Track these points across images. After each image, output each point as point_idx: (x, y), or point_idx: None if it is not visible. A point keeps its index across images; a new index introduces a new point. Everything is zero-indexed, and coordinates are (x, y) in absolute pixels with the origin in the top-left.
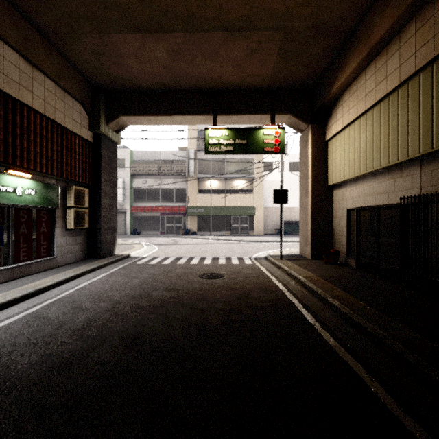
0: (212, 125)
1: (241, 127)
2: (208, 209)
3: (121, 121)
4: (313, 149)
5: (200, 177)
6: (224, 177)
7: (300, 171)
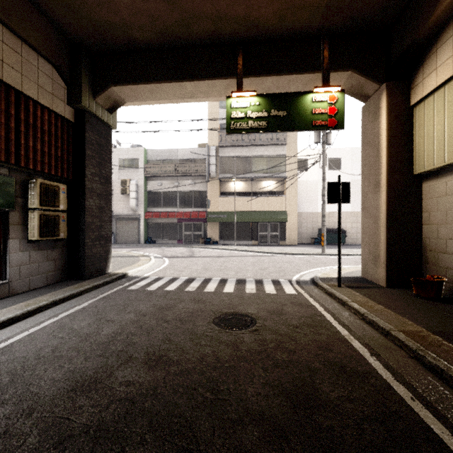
0: (236, 91)
1: (278, 93)
2: (232, 214)
3: (113, 94)
4: (390, 119)
5: (222, 177)
6: (250, 177)
7: (362, 157)
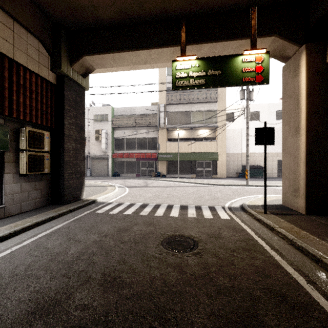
0: (180, 56)
1: (214, 56)
2: (176, 155)
3: (85, 62)
4: (309, 74)
5: (169, 127)
6: (190, 126)
7: (283, 108)
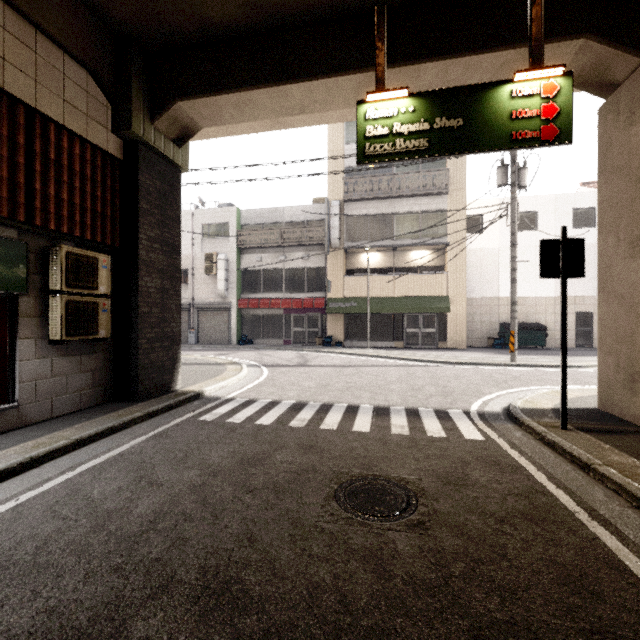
0: (374, 91)
1: (447, 88)
2: (364, 302)
3: (180, 114)
4: None
5: (350, 246)
6: (392, 245)
7: (601, 197)
